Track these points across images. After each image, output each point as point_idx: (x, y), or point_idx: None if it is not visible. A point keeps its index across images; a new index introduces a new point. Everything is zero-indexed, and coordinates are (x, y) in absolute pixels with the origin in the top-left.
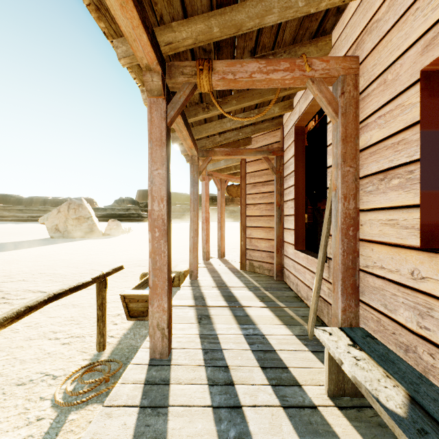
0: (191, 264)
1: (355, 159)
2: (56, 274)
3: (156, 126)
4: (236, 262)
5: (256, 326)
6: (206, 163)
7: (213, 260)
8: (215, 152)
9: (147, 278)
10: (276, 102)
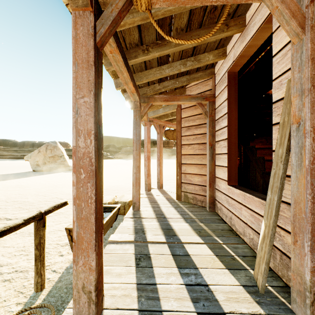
0: (134, 196)
1: None
2: (26, 202)
3: (81, 45)
4: (172, 192)
5: (198, 270)
6: (147, 108)
7: (153, 191)
8: (154, 98)
9: None
10: (210, 50)
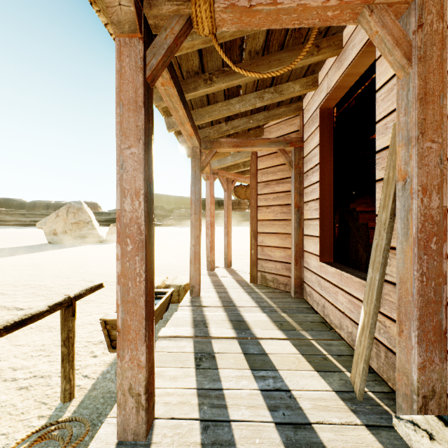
0: (192, 278)
1: (440, 129)
2: (41, 286)
3: (128, 81)
4: (245, 273)
5: (278, 372)
6: (210, 157)
7: (219, 271)
8: (220, 143)
9: None
10: (296, 78)
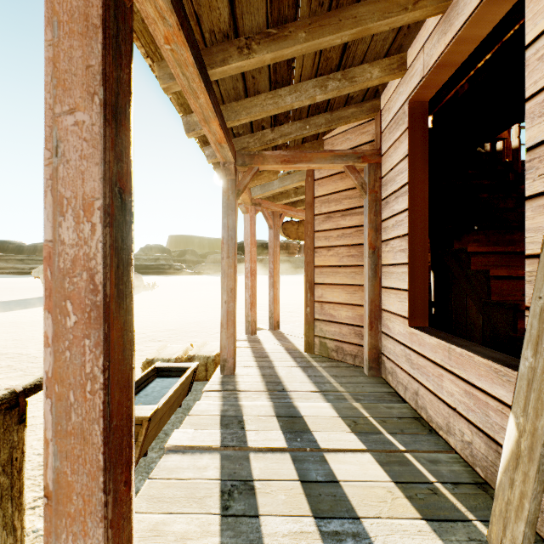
0: (224, 348)
1: None
2: (23, 356)
3: None
4: (297, 337)
5: (360, 524)
6: (250, 176)
7: (262, 335)
8: (264, 157)
9: (149, 371)
10: (375, 57)
